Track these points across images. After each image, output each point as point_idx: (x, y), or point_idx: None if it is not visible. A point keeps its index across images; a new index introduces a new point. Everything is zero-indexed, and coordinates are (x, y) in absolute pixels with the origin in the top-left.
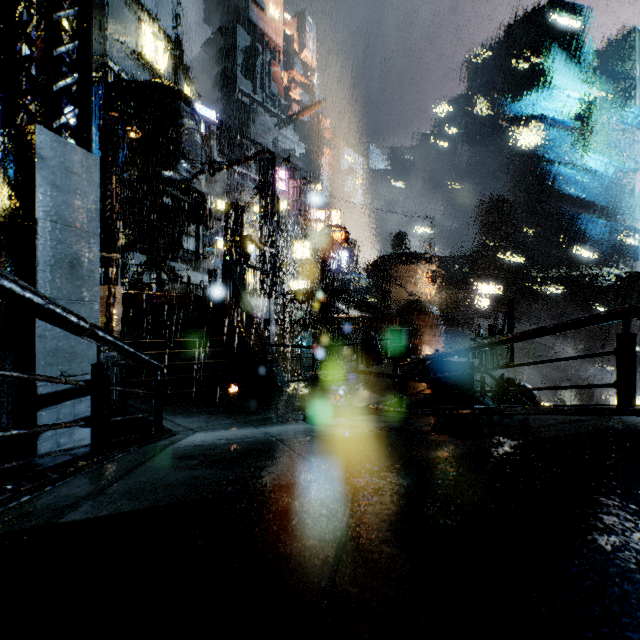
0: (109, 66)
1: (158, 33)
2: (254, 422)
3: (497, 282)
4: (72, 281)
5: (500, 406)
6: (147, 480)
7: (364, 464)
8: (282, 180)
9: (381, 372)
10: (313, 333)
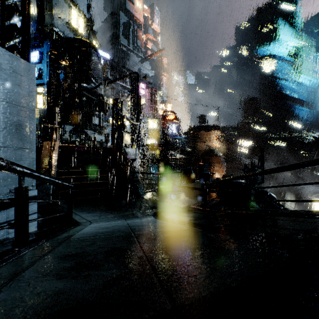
0: (54, 30)
1: (79, 14)
2: (125, 216)
3: (252, 140)
4: (17, 137)
5: (266, 209)
6: (13, 298)
7: (200, 284)
8: (142, 89)
9: (194, 187)
10: (158, 166)
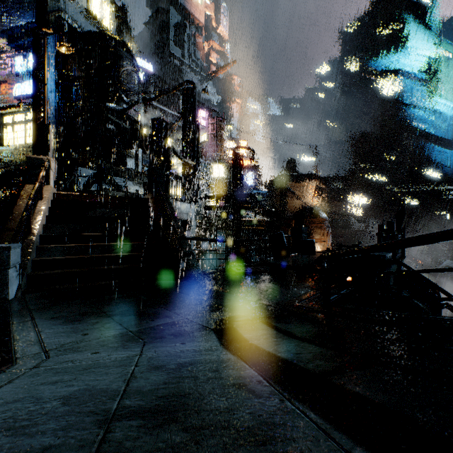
0: (63, 19)
1: None
2: (148, 333)
3: (366, 196)
4: None
5: None
6: None
7: None
8: (203, 118)
9: (288, 264)
10: (226, 234)
